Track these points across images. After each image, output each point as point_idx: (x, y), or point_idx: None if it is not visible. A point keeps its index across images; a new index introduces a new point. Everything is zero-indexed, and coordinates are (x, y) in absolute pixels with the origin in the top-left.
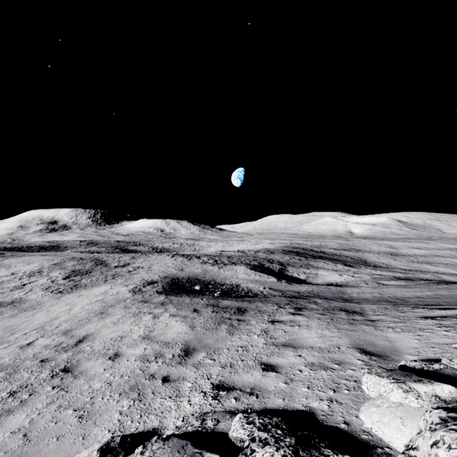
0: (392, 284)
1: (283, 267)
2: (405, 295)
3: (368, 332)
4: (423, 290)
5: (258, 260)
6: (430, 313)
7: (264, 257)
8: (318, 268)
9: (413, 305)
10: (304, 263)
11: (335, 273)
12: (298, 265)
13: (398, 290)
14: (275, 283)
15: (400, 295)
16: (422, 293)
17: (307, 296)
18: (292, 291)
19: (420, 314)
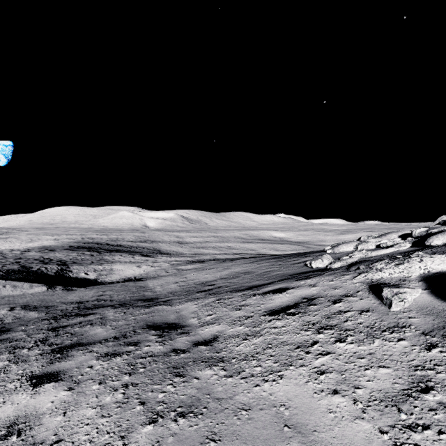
0: (190, 268)
1: (64, 267)
2: (209, 279)
3: (224, 398)
4: (220, 270)
5: (23, 262)
6: (271, 301)
7: (37, 257)
8: (113, 262)
9: (235, 291)
10: (97, 258)
11: (133, 265)
12: (88, 262)
13: (199, 273)
14: (43, 293)
15: (204, 279)
16: (221, 272)
17: (92, 307)
18: (69, 303)
19: (262, 307)
